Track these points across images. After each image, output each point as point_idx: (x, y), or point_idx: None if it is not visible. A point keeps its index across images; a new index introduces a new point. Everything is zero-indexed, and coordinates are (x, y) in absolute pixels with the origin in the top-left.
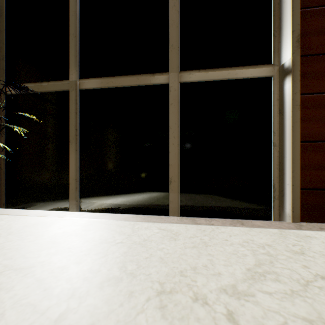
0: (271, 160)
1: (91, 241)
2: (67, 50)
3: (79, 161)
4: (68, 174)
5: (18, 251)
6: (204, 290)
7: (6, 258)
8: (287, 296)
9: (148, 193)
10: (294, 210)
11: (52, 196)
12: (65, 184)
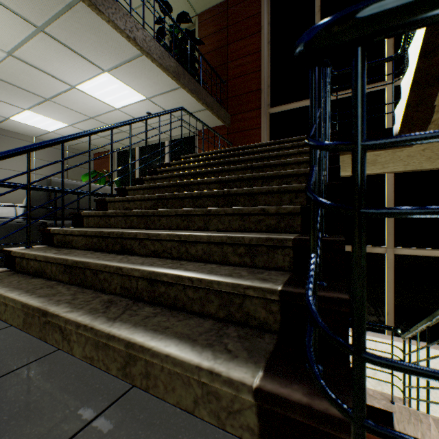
0: None
1: None
2: None
3: None
4: None
5: None
6: None
7: None
8: None
9: (369, 317)
10: None
11: None
12: None
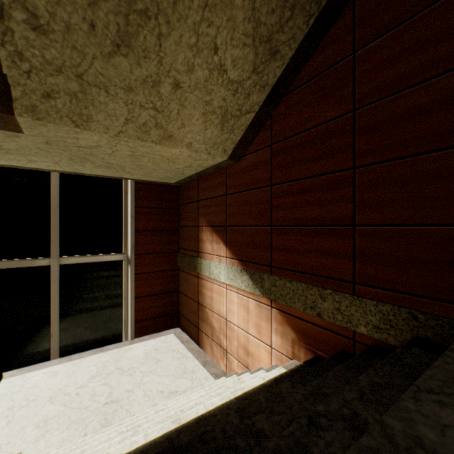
0: (123, 306)
1: None
2: None
3: None
4: None
5: None
6: (70, 391)
7: None
8: (100, 380)
9: (30, 348)
10: (132, 334)
11: None
12: None
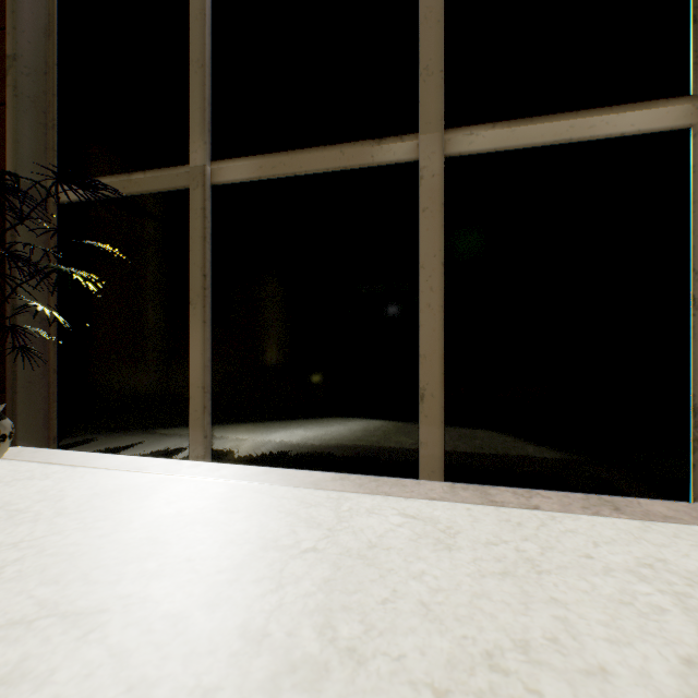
0: (687, 345)
1: (241, 544)
2: (185, 97)
3: (212, 347)
4: (186, 376)
5: (73, 562)
6: None
7: (46, 580)
8: None
9: (366, 423)
10: None
11: (153, 425)
12: (180, 398)
